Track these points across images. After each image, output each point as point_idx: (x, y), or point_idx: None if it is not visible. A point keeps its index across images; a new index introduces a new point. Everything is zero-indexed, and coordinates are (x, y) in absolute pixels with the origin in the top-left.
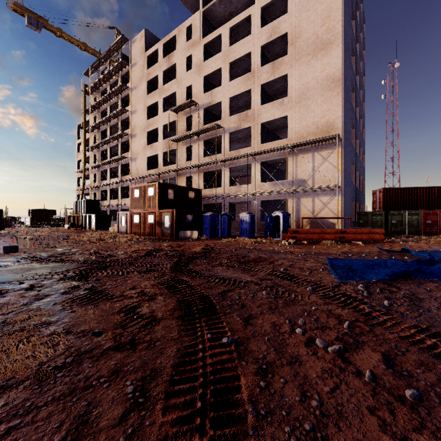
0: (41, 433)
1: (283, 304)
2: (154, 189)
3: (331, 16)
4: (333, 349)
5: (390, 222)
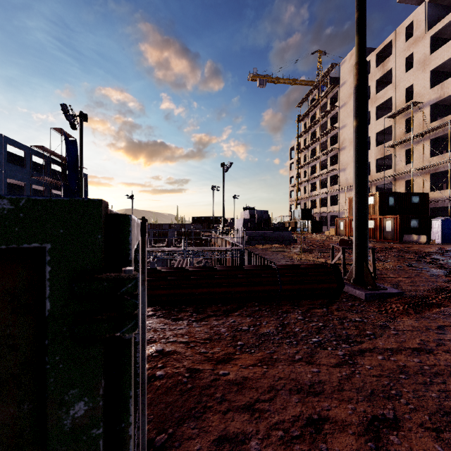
0: (407, 274)
1: None
2: (374, 198)
3: None
4: None
5: None
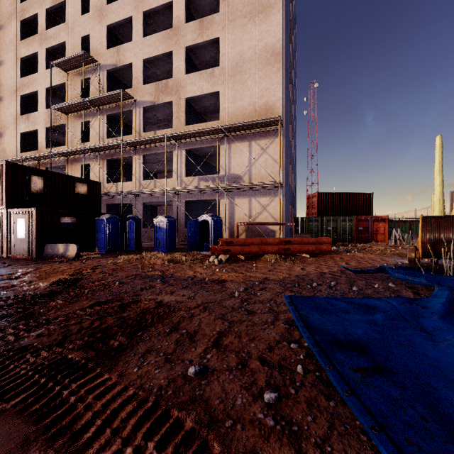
0: None
1: None
2: (0, 174)
3: None
4: None
5: (326, 229)
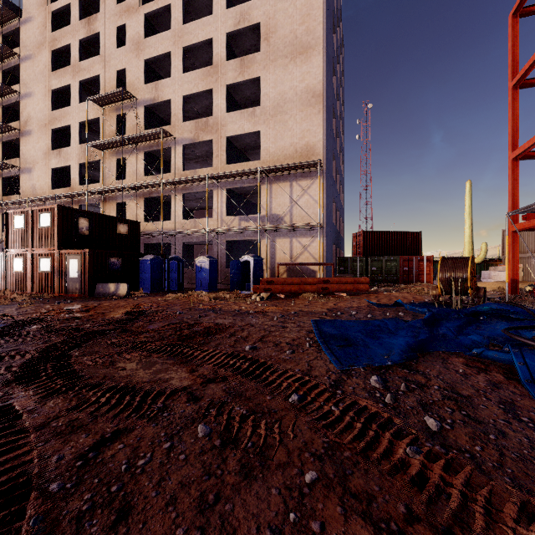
0: None
1: (238, 476)
2: (52, 217)
3: (312, 14)
4: None
5: (370, 270)
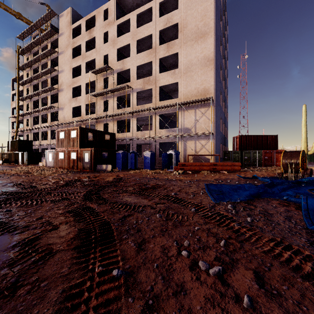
0: None
1: (172, 226)
2: (76, 132)
3: (207, 15)
4: (213, 272)
5: (243, 158)
